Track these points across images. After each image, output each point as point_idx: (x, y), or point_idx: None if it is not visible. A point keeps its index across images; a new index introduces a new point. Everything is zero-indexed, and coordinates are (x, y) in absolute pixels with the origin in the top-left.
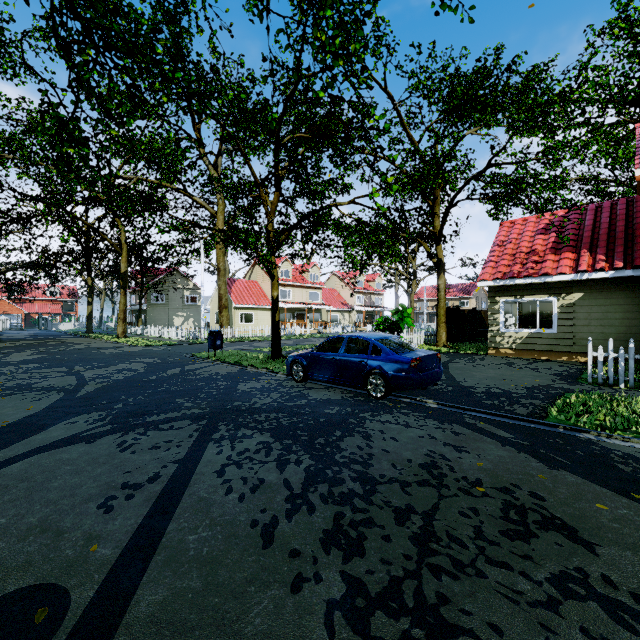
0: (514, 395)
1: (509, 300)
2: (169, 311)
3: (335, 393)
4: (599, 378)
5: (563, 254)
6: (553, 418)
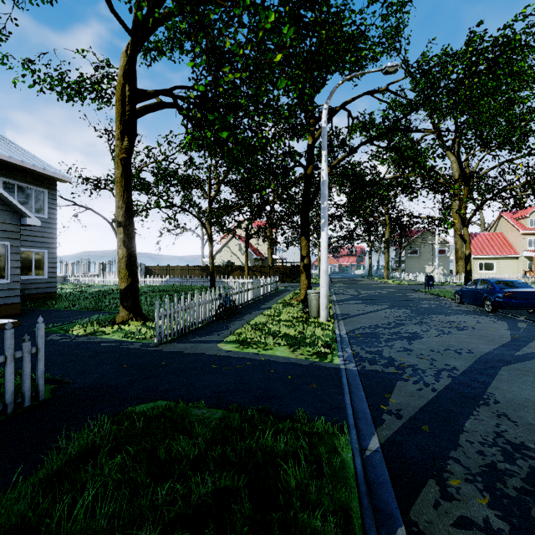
0: None
1: None
2: (421, 261)
3: (469, 309)
4: None
5: None
6: None
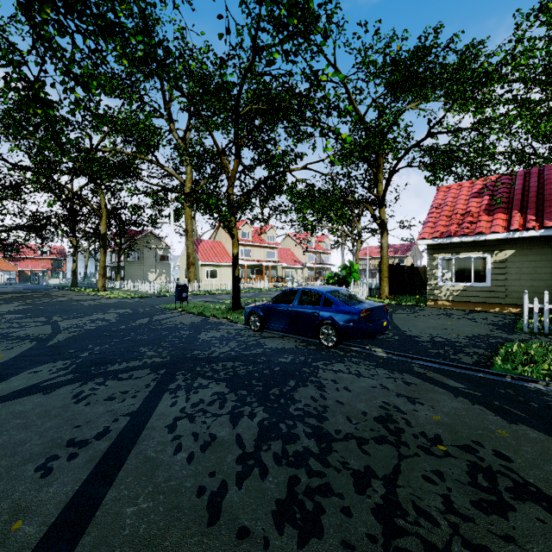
0: (457, 344)
1: (446, 257)
2: (144, 268)
3: (289, 342)
4: (535, 328)
5: (496, 215)
6: (499, 367)
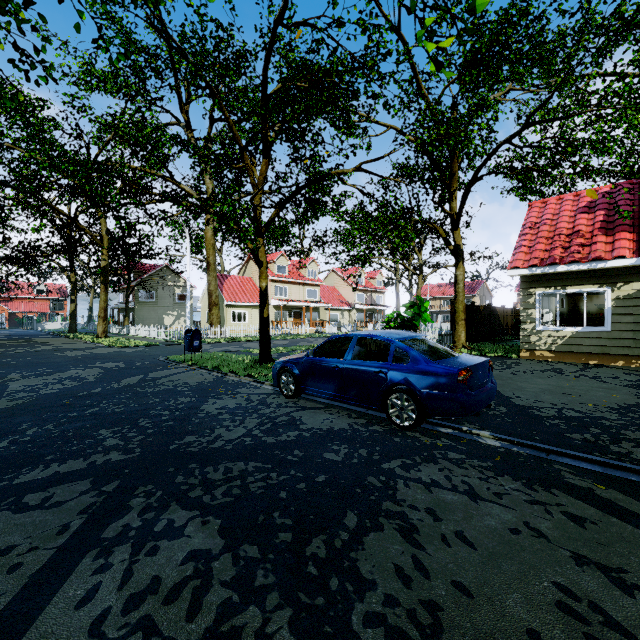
0: (607, 423)
1: (547, 292)
2: (159, 310)
3: (339, 417)
4: None
5: (618, 234)
6: None
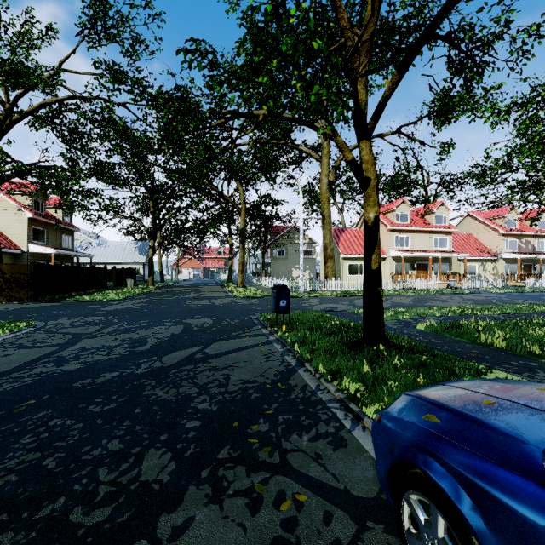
0: None
1: None
2: (288, 264)
3: None
4: None
5: None
6: None
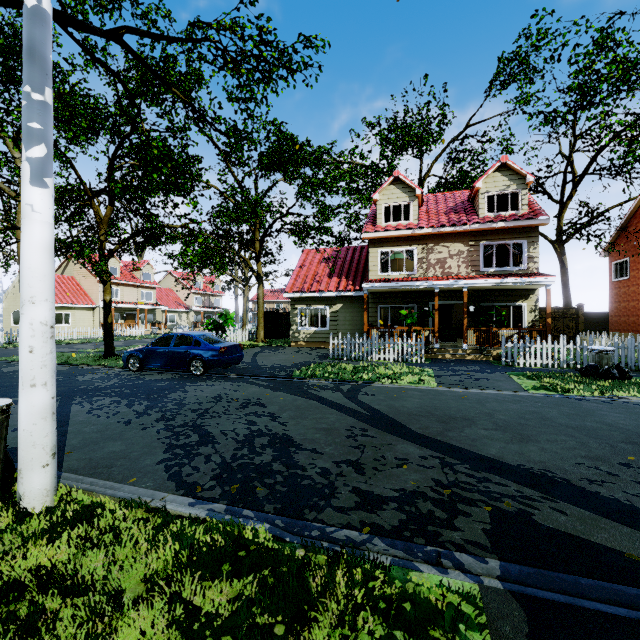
0: (285, 367)
1: (303, 307)
2: None
3: (167, 375)
4: (335, 355)
5: (333, 278)
6: (296, 375)
